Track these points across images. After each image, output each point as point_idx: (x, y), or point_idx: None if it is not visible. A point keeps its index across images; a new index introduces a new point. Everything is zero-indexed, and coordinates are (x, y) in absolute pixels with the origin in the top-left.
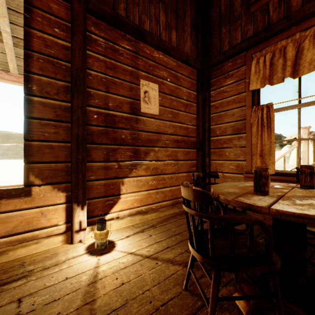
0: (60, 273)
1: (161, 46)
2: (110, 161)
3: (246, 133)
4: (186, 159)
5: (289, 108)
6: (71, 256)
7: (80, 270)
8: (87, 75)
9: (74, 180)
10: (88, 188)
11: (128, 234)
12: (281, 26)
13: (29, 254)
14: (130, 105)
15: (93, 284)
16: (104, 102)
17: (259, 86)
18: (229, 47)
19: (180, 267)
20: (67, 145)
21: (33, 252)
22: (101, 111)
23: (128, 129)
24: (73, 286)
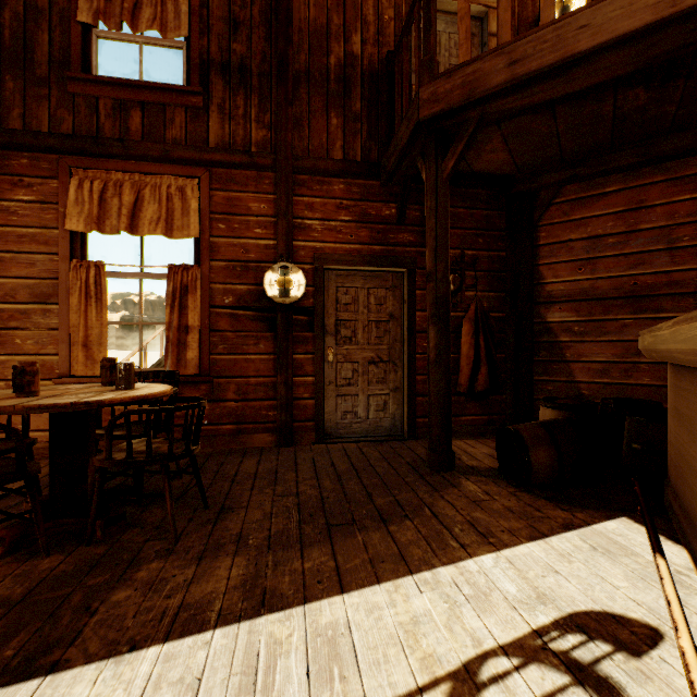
0: None
1: None
2: None
3: (60, 304)
4: None
5: (129, 275)
6: None
7: None
8: None
9: None
10: None
11: None
12: (116, 149)
13: None
14: None
15: None
16: None
17: (83, 228)
18: (24, 128)
19: None
20: None
21: None
22: None
23: None
24: None
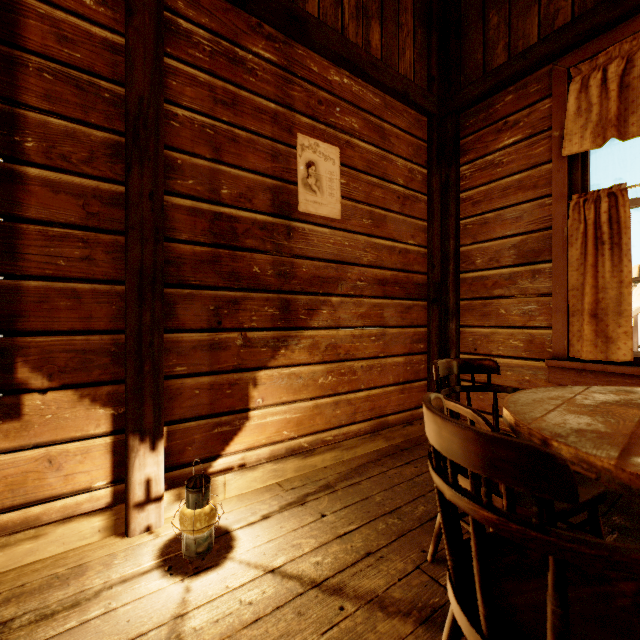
0: (80, 637)
1: (347, 56)
2: (224, 330)
3: (553, 260)
4: (403, 325)
5: None
6: (117, 575)
7: (135, 628)
8: (166, 117)
9: (132, 378)
10: (169, 395)
11: (266, 510)
12: None
13: (15, 567)
14: (273, 194)
15: None
16: (208, 184)
17: (588, 144)
18: (508, 59)
19: (408, 623)
20: (115, 291)
21: (25, 561)
22: (201, 208)
23: (267, 253)
24: None
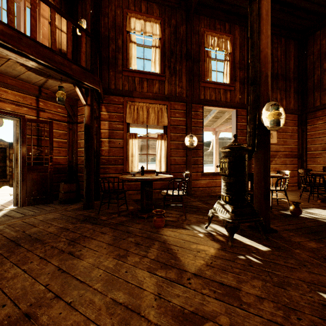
0: None
1: None
2: None
3: None
4: (291, 164)
5: None
6: None
7: None
8: None
9: (249, 171)
10: None
11: None
12: None
13: None
14: None
15: None
16: None
17: None
18: (320, 104)
19: (296, 198)
20: None
21: None
22: None
23: None
24: None
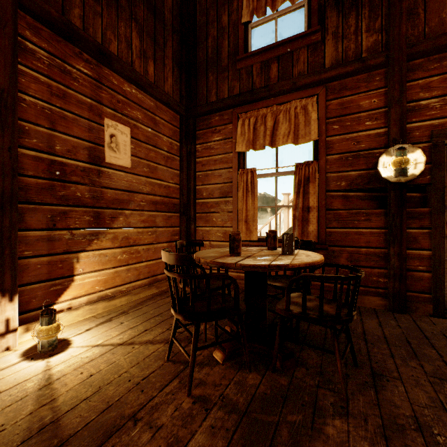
0: None
1: (135, 79)
2: (57, 229)
3: (233, 197)
4: (167, 226)
5: (269, 175)
6: None
7: (21, 379)
8: (18, 100)
9: None
10: (20, 269)
11: (88, 327)
12: (262, 94)
13: None
14: (89, 151)
15: (48, 387)
16: (47, 143)
17: (244, 149)
18: (217, 99)
19: (162, 344)
20: None
21: None
22: (42, 157)
23: (86, 184)
24: (14, 397)
